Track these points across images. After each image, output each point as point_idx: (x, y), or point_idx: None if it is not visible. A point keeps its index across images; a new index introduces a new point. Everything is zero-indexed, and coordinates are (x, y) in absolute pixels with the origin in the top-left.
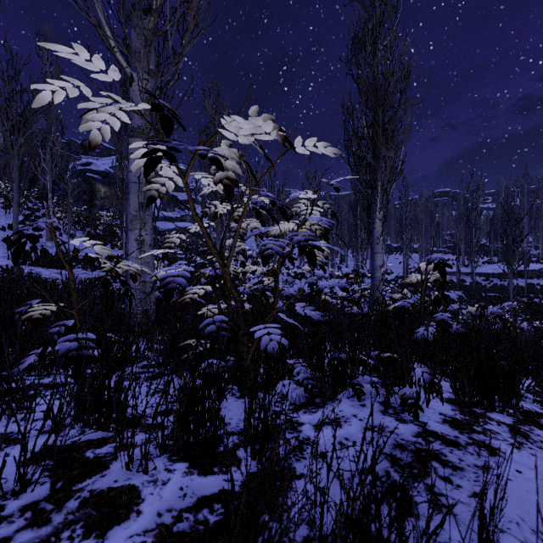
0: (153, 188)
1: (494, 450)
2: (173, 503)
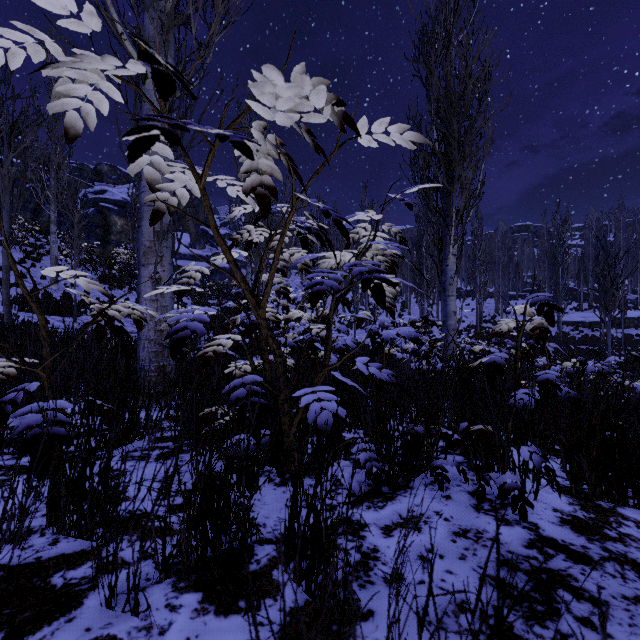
0: (158, 198)
1: None
2: None
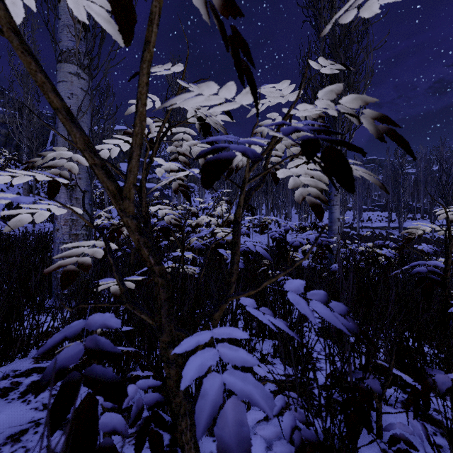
0: None
1: None
2: None
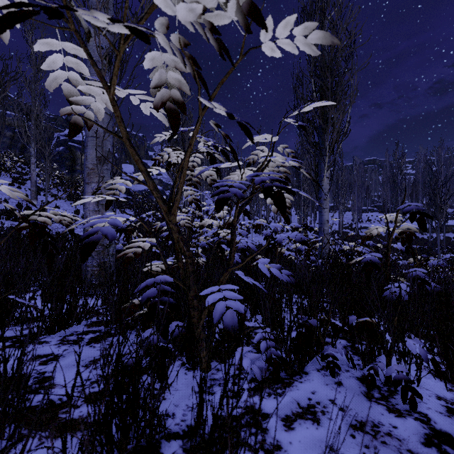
0: (73, 111)
1: None
2: None
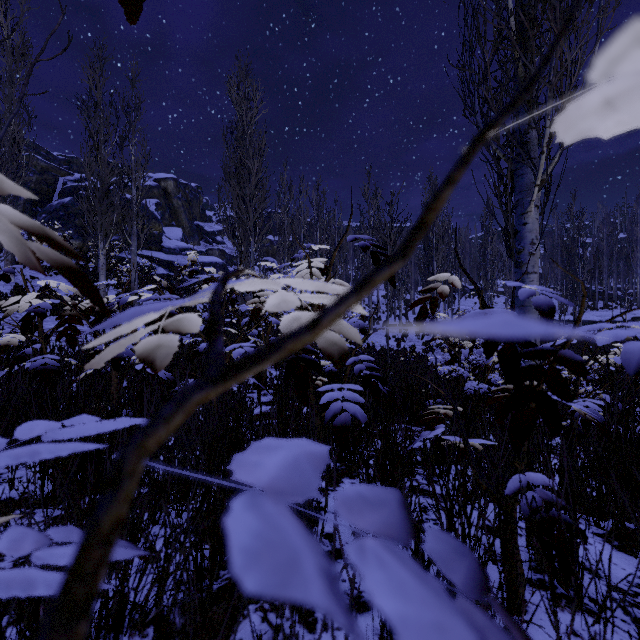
0: None
1: None
2: None
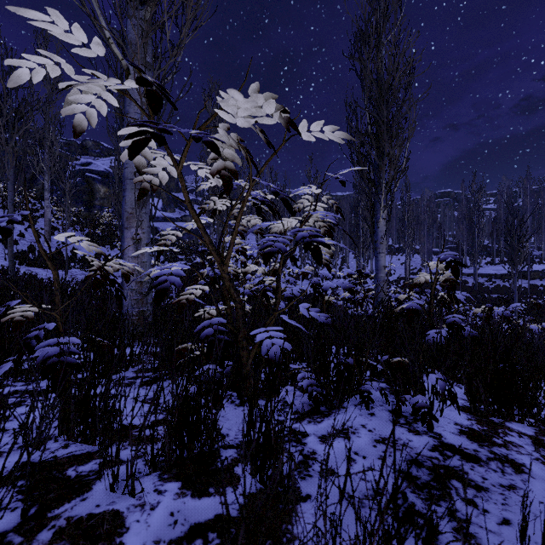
0: (144, 179)
1: (519, 467)
2: (162, 533)
